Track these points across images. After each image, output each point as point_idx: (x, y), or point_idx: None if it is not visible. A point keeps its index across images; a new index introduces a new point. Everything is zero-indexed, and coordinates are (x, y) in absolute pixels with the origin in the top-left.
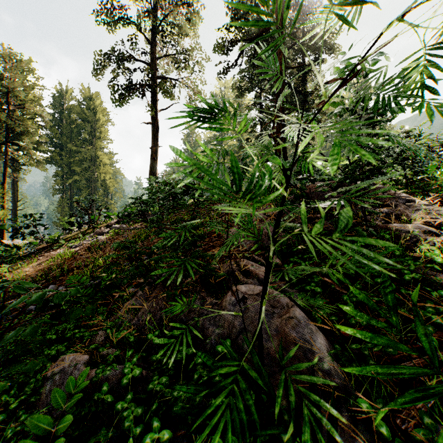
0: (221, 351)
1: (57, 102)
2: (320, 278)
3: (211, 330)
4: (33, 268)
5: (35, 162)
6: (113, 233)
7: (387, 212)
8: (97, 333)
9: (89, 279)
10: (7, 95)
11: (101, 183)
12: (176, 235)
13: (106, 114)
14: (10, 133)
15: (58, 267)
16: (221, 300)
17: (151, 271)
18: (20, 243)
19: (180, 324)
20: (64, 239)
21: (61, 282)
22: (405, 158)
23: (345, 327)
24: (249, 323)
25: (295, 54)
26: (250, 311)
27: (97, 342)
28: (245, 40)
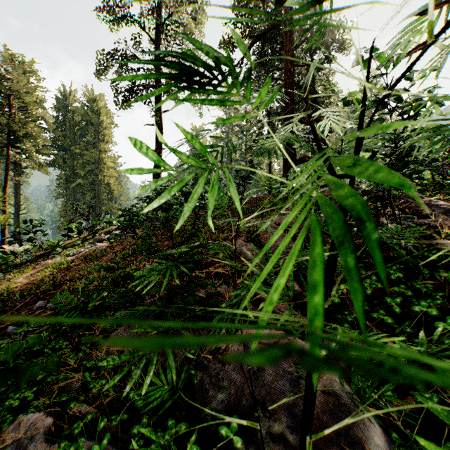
0: (226, 436)
1: (60, 104)
2: (354, 316)
3: (212, 391)
4: (26, 279)
5: (38, 165)
6: (113, 240)
7: (421, 223)
8: (74, 377)
9: (80, 295)
10: (8, 97)
11: (105, 186)
12: (158, 276)
13: (110, 116)
14: (11, 136)
15: (51, 279)
16: (226, 345)
17: (141, 300)
18: (21, 248)
19: (156, 435)
20: (63, 245)
21: (52, 296)
22: (435, 159)
23: (436, 447)
24: (264, 389)
25: (305, 52)
26: (265, 374)
27: (73, 390)
28: (252, 37)
